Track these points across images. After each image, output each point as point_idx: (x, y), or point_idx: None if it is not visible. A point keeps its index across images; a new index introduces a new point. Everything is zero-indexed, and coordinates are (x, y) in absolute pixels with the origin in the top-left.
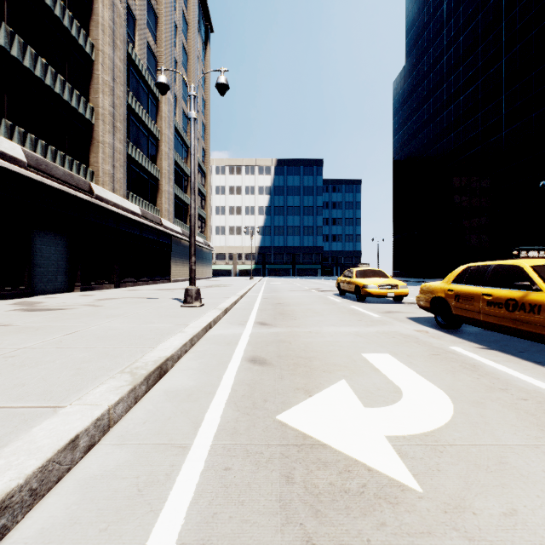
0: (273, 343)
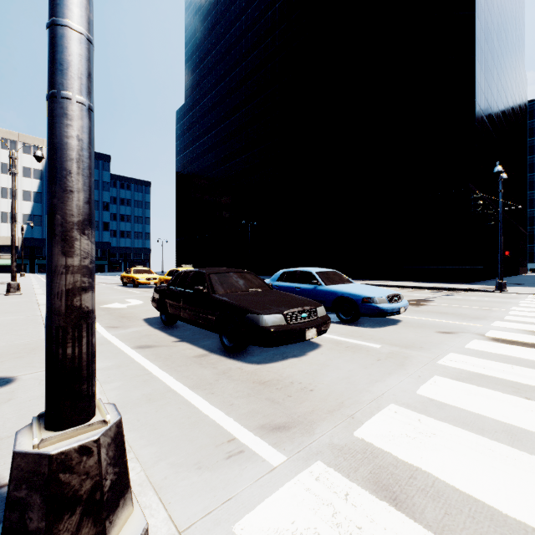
0: None
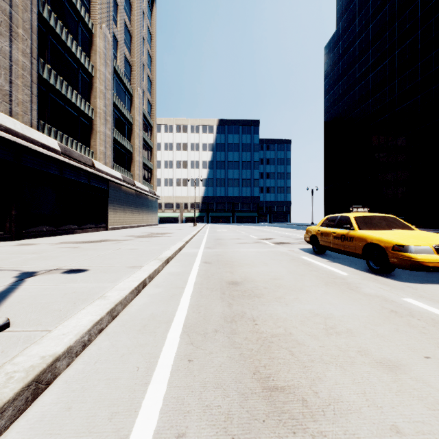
0: None
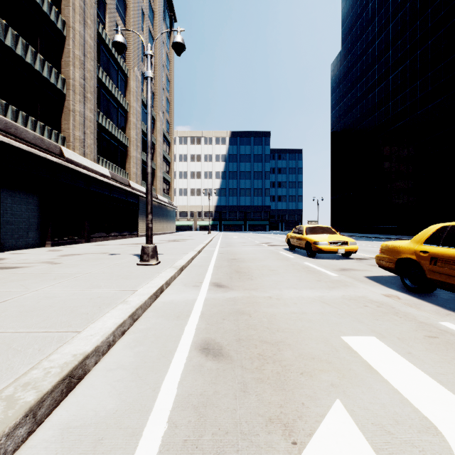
0: (230, 316)
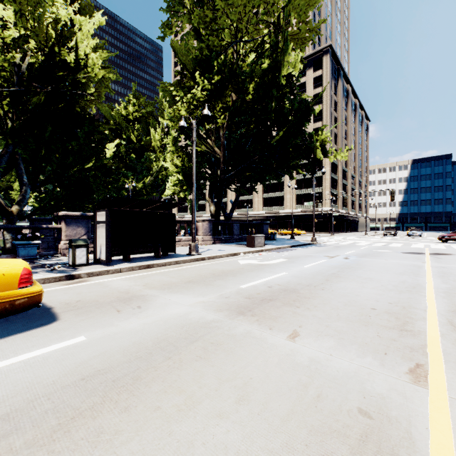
0: None
